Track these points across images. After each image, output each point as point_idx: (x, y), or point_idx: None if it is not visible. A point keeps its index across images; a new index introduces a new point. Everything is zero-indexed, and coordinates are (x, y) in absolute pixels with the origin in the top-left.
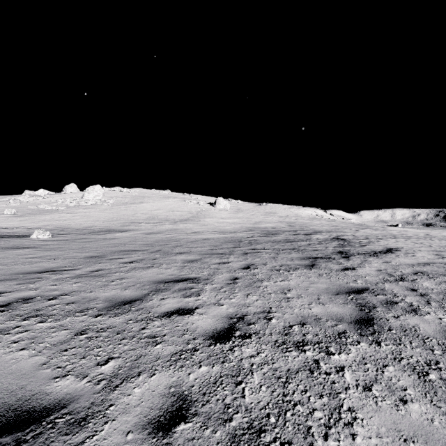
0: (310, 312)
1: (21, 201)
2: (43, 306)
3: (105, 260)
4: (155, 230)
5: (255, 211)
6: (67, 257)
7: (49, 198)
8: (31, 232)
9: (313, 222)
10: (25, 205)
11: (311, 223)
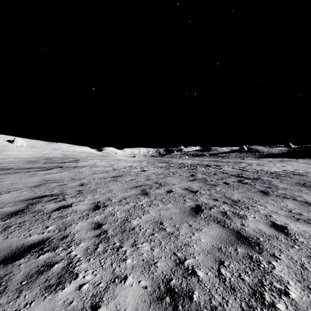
0: (42, 166)
1: None
2: None
3: None
4: None
5: (46, 147)
6: None
7: None
8: None
9: (79, 154)
10: None
11: (78, 154)
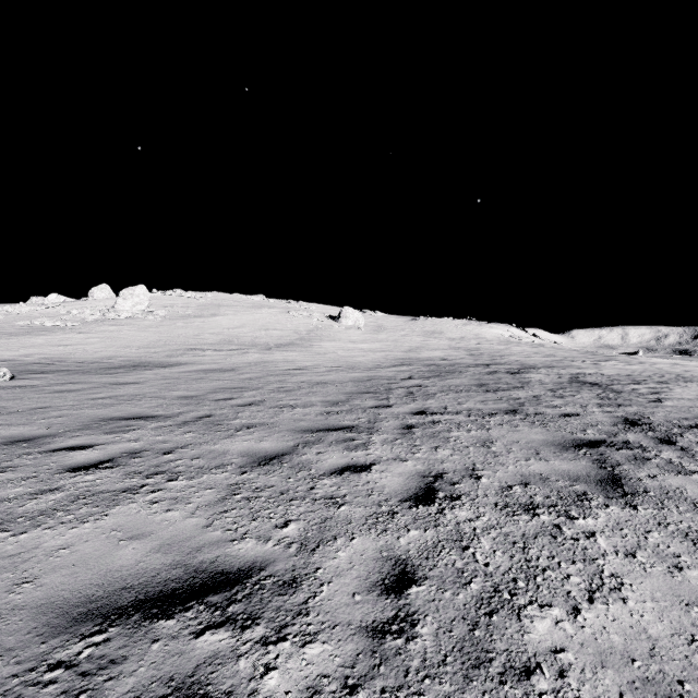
0: None
1: (8, 313)
2: None
3: (34, 455)
4: (227, 363)
5: (407, 330)
6: None
7: (56, 307)
8: None
9: (509, 349)
10: (11, 320)
11: (506, 350)
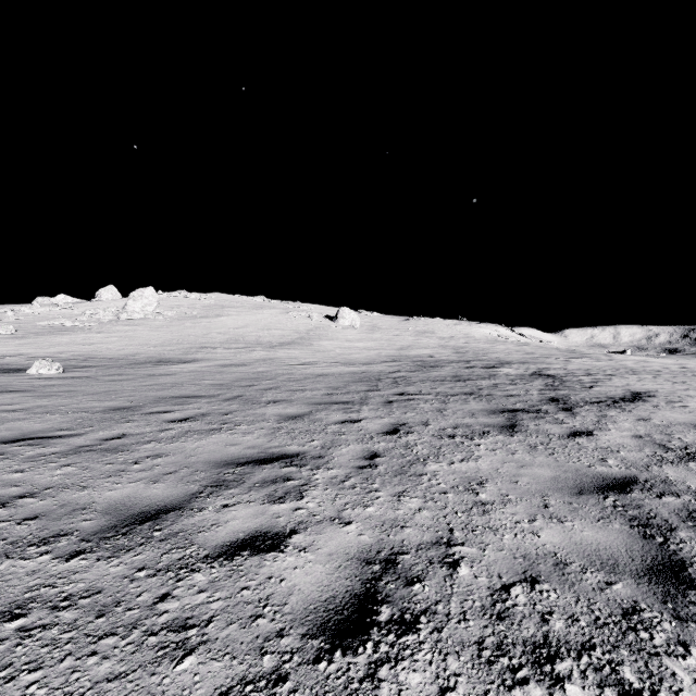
0: (539, 544)
1: (26, 314)
2: None
3: (139, 415)
4: (238, 360)
5: (400, 329)
6: (72, 409)
7: (71, 308)
8: (31, 363)
9: (494, 347)
10: (31, 320)
11: (491, 348)
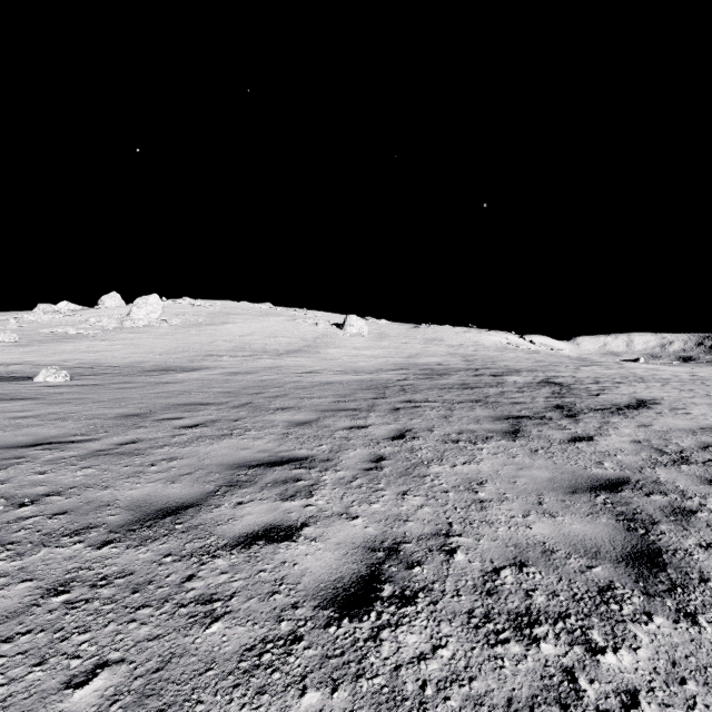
0: (530, 535)
1: (28, 321)
2: (3, 520)
3: (150, 421)
4: (245, 368)
5: (409, 337)
6: (84, 416)
7: (74, 315)
8: (37, 371)
9: (504, 355)
10: (34, 328)
11: (500, 356)
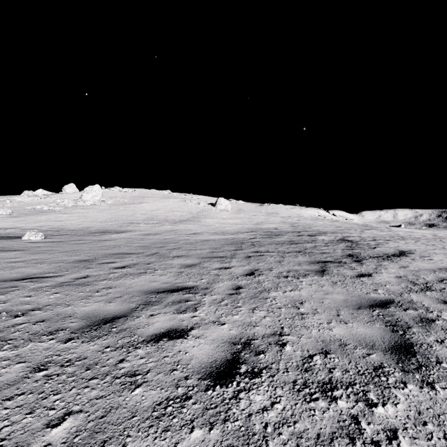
0: (331, 334)
1: (18, 201)
2: (5, 325)
3: (95, 264)
4: (154, 231)
5: (256, 211)
6: (54, 261)
7: (46, 198)
8: (24, 233)
9: (316, 223)
10: (22, 206)
11: (314, 223)
